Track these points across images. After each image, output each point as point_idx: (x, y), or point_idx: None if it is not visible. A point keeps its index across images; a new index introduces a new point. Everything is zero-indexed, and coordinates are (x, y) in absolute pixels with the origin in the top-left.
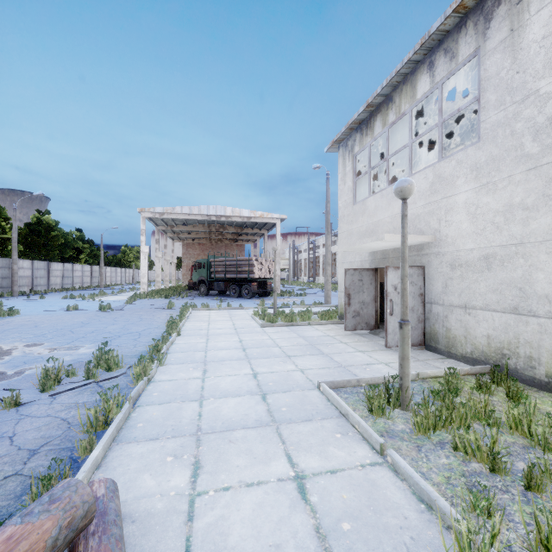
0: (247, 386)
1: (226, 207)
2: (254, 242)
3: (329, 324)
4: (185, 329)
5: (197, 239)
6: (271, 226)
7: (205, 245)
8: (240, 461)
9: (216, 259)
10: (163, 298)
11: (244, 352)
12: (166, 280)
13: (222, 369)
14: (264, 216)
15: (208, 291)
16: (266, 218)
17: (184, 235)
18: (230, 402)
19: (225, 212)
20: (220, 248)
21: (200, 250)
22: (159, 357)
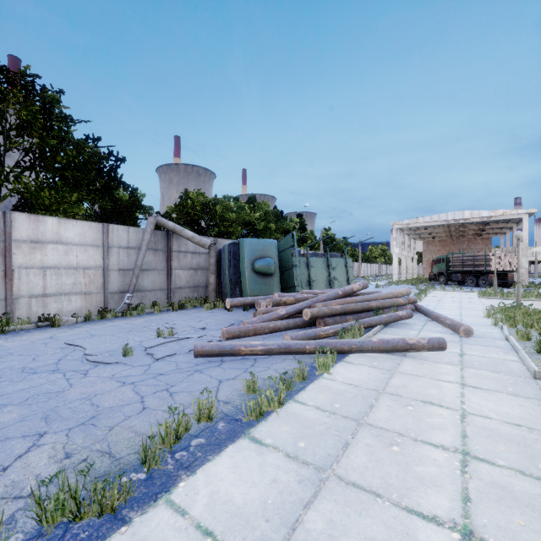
0: (455, 306)
1: (464, 211)
2: (503, 234)
3: (539, 301)
4: (428, 296)
5: (436, 236)
6: (519, 219)
7: (445, 241)
8: (446, 311)
9: (453, 255)
10: (409, 285)
11: (459, 302)
12: (408, 273)
13: (446, 304)
14: (506, 213)
15: (446, 281)
16: (510, 215)
17: (424, 236)
18: (447, 307)
19: (463, 216)
20: (461, 243)
21: (440, 246)
22: (419, 298)
